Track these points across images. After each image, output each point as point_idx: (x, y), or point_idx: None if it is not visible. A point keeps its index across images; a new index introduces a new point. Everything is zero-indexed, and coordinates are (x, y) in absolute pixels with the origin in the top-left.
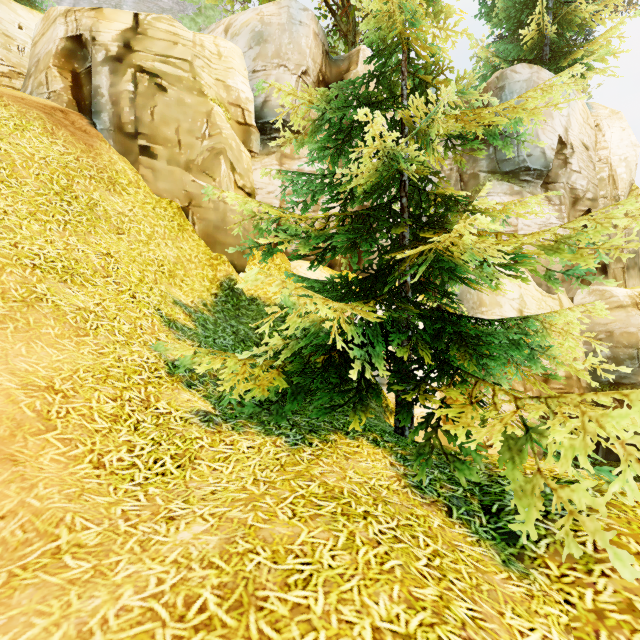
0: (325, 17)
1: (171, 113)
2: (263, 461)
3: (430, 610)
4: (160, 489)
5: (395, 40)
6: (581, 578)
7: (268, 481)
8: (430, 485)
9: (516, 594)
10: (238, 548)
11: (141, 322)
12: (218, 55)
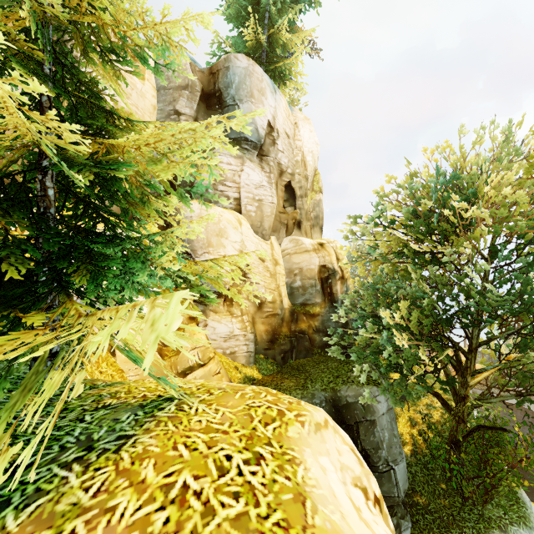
0: None
1: None
2: None
3: None
4: None
5: None
6: None
7: None
8: None
9: None
10: None
11: None
12: None
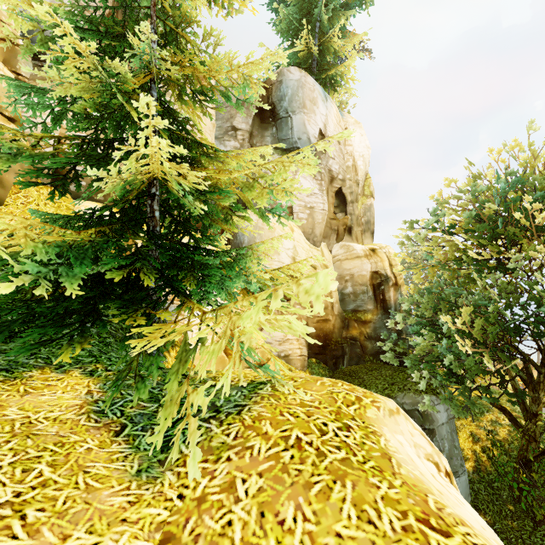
0: None
1: None
2: None
3: None
4: None
5: None
6: (207, 468)
7: None
8: (120, 407)
9: (114, 506)
10: None
11: None
12: None
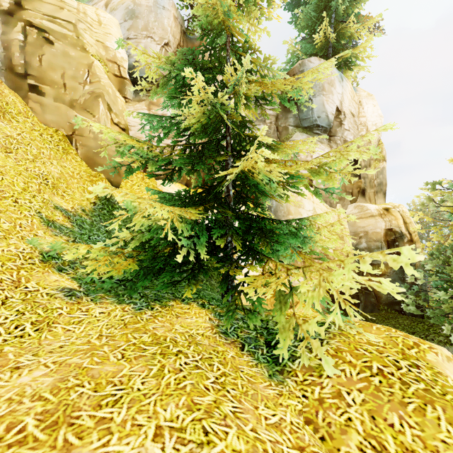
0: (187, 8)
1: (57, 62)
2: (110, 322)
3: (203, 410)
4: (15, 347)
5: (220, 26)
6: (315, 380)
7: (110, 336)
8: (234, 331)
9: (271, 394)
10: (68, 384)
11: (21, 221)
12: (98, 22)
